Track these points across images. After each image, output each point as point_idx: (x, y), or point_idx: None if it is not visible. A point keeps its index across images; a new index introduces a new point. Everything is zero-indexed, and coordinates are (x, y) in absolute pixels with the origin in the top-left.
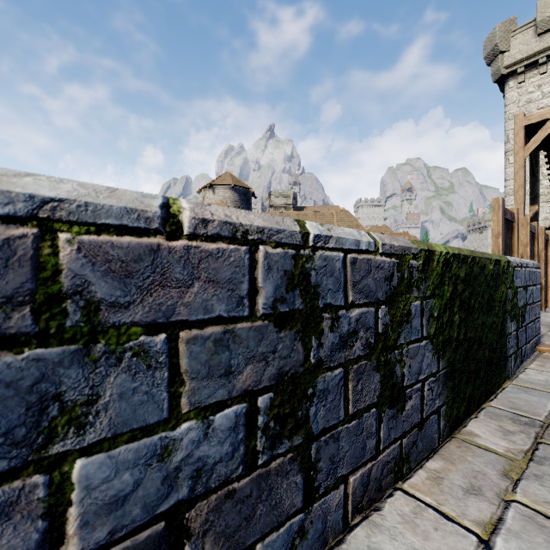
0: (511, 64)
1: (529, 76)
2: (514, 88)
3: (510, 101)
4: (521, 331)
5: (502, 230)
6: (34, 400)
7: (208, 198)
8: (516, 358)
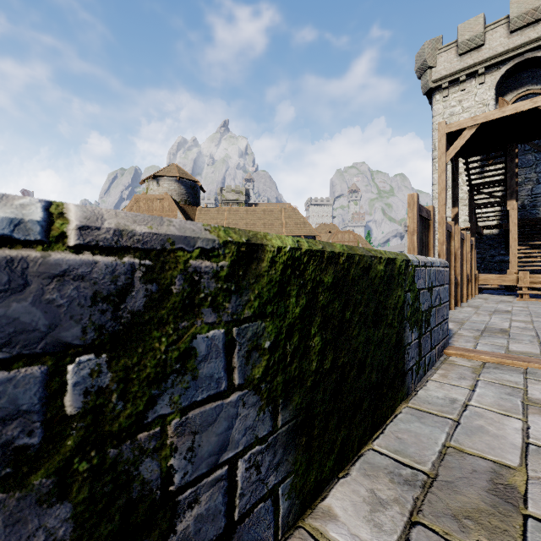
0: (438, 79)
1: (452, 92)
2: (440, 101)
3: (437, 113)
4: (424, 337)
5: (417, 227)
6: None
7: (152, 190)
8: (419, 369)
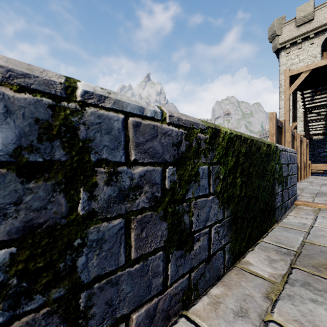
0: (283, 42)
1: (292, 50)
2: (284, 56)
3: (282, 64)
4: (284, 191)
5: (275, 132)
6: None
7: None
8: (282, 209)
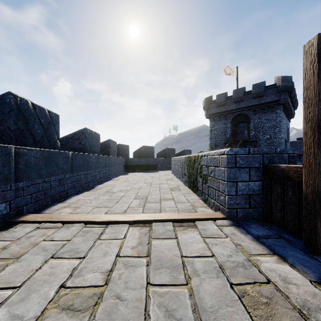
0: None
1: None
2: None
3: None
4: (204, 186)
5: (305, 93)
6: (180, 165)
7: None
8: (202, 195)
